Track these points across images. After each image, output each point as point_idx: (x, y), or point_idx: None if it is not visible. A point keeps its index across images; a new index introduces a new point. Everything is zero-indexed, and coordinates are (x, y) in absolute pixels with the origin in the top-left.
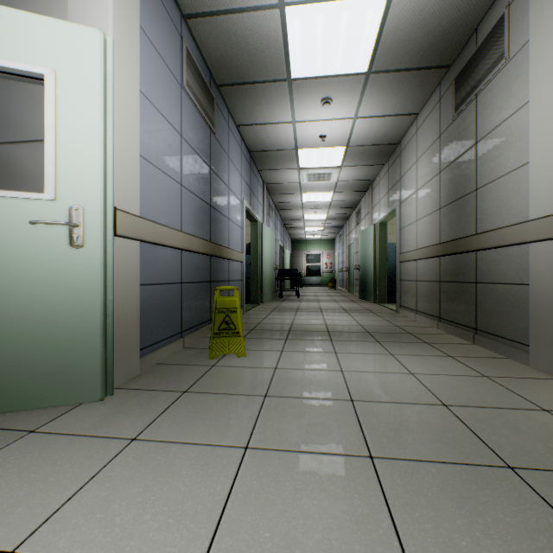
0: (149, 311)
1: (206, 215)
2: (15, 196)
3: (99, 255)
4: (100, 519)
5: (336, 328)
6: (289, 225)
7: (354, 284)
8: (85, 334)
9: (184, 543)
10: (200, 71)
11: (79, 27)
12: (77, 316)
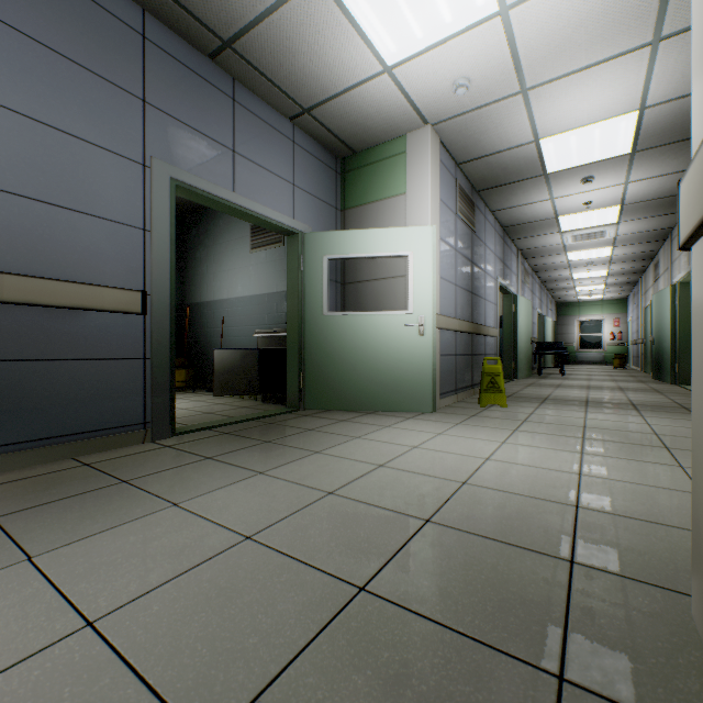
0: (441, 372)
1: (469, 301)
2: (397, 313)
3: (431, 339)
4: (462, 433)
5: (596, 400)
6: (552, 287)
7: (651, 361)
8: (424, 379)
9: (495, 439)
10: (466, 191)
11: (422, 227)
12: (421, 369)
